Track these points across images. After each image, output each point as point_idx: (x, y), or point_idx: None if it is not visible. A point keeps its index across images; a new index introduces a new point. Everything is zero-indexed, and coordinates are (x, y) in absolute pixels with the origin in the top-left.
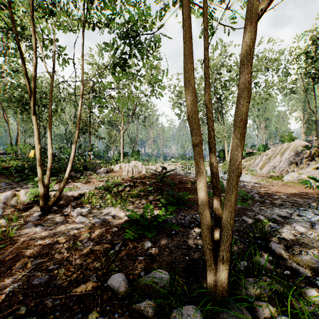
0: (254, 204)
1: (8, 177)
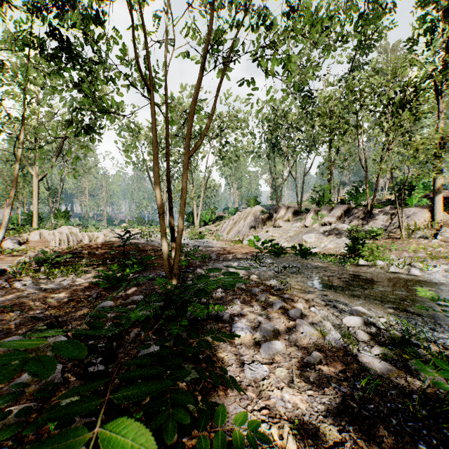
0: (210, 262)
1: None
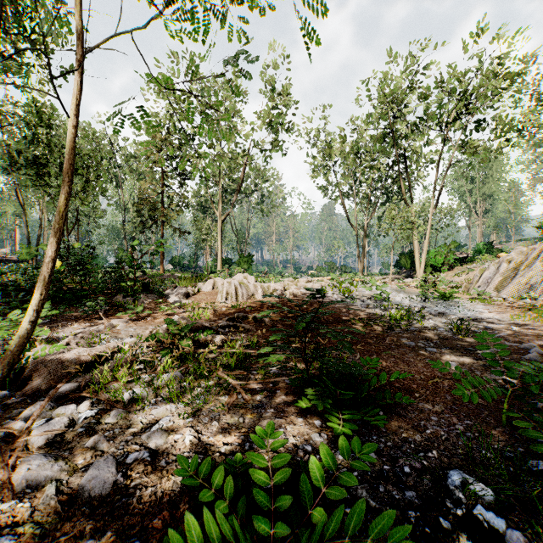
0: None
1: None
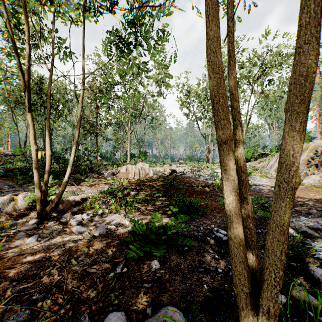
0: None
1: (13, 179)
